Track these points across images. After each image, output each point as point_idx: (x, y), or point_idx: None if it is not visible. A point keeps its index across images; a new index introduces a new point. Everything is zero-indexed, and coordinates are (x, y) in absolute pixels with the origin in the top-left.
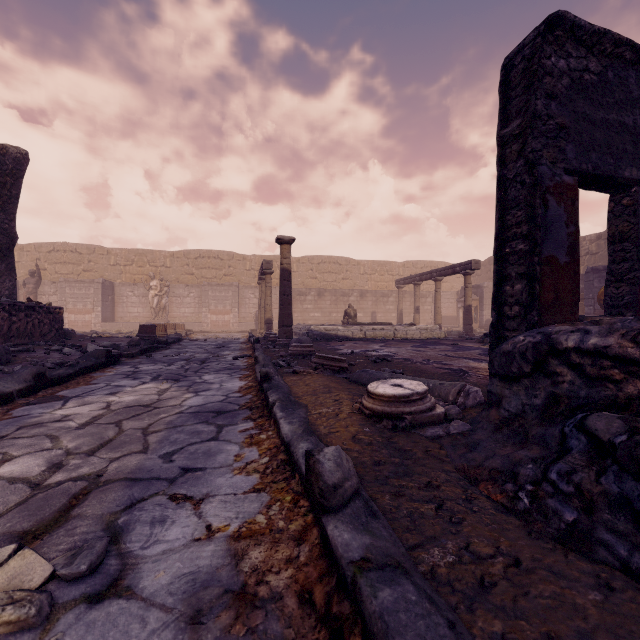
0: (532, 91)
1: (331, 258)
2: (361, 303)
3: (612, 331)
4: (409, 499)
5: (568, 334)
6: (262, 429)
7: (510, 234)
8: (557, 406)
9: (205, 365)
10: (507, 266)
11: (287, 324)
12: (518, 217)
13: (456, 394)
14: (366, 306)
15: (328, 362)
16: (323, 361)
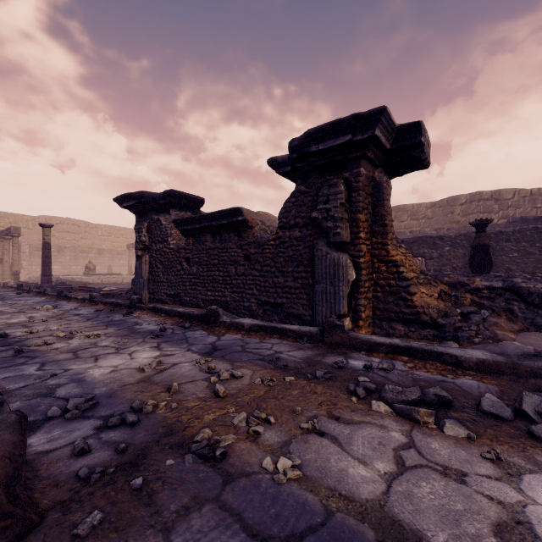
0: None
1: (70, 220)
2: (99, 259)
3: None
4: None
5: None
6: (70, 301)
7: None
8: None
9: (2, 297)
10: None
11: (49, 275)
12: None
13: (127, 291)
14: (104, 261)
15: (85, 288)
16: (83, 288)
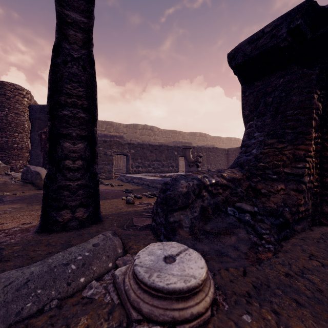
0: (92, 8)
1: None
2: None
3: (211, 175)
4: (316, 285)
5: (203, 178)
6: None
7: (69, 101)
8: (206, 211)
9: None
10: (67, 126)
11: None
12: (78, 91)
13: (122, 243)
14: None
15: None
16: None
